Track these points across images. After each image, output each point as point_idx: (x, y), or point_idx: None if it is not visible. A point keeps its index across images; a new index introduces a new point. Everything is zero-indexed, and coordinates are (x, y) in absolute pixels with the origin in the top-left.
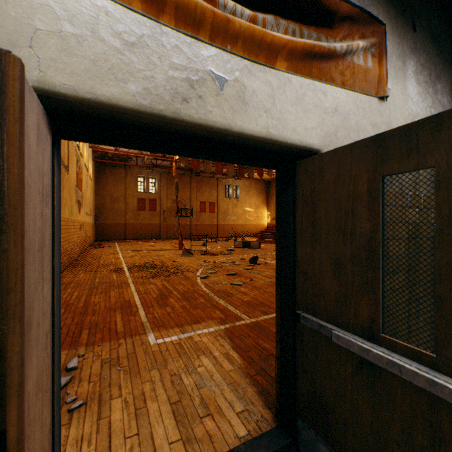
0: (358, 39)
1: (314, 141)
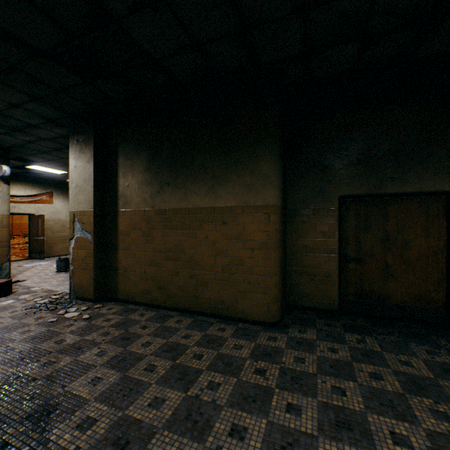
0: (45, 195)
1: (34, 212)
